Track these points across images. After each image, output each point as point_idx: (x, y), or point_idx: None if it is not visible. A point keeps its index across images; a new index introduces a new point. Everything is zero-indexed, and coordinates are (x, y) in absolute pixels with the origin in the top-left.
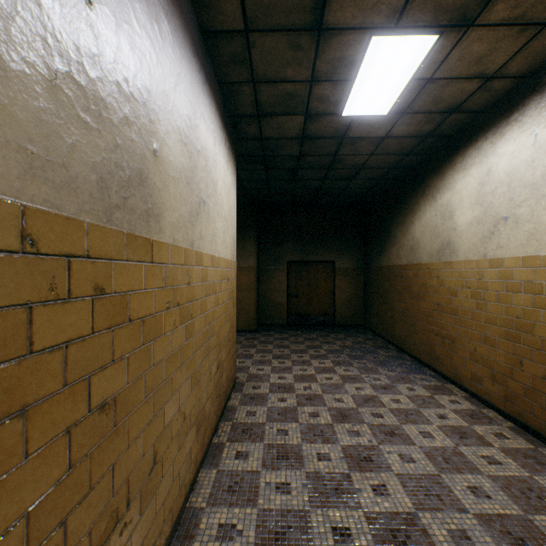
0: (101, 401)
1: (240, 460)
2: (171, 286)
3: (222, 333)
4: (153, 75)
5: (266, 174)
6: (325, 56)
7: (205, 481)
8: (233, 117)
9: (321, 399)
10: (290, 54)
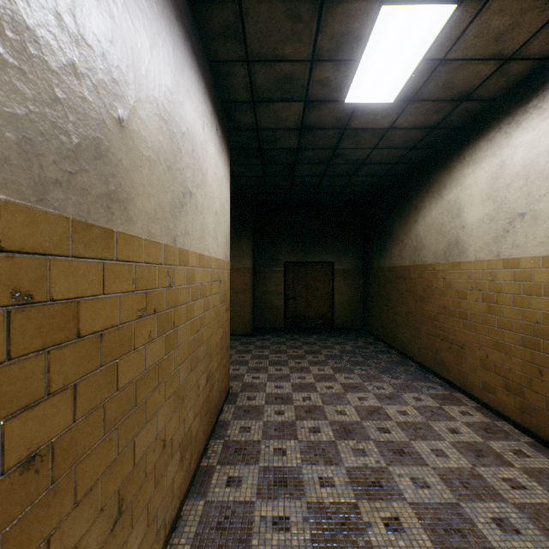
0: (26, 454)
1: (231, 487)
2: (145, 289)
3: (212, 341)
4: (117, 23)
5: (262, 169)
6: (328, 30)
7: (190, 516)
8: (225, 103)
9: (321, 412)
10: (289, 26)
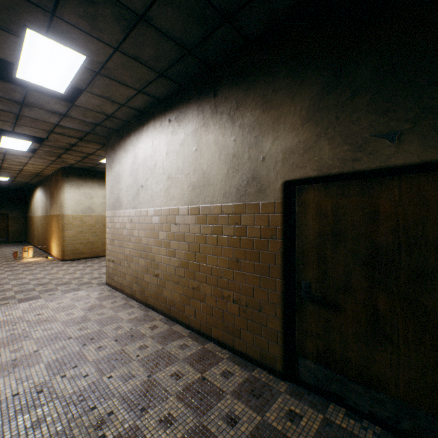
0: None
1: None
2: None
3: None
4: None
5: None
6: None
7: None
8: None
9: None
10: None
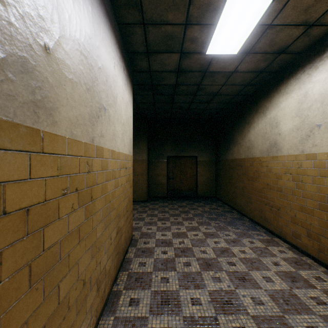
0: None
1: (132, 306)
2: (68, 174)
3: (121, 207)
4: None
5: (153, 98)
6: (196, 2)
7: None
8: (129, 53)
9: (191, 251)
10: None
